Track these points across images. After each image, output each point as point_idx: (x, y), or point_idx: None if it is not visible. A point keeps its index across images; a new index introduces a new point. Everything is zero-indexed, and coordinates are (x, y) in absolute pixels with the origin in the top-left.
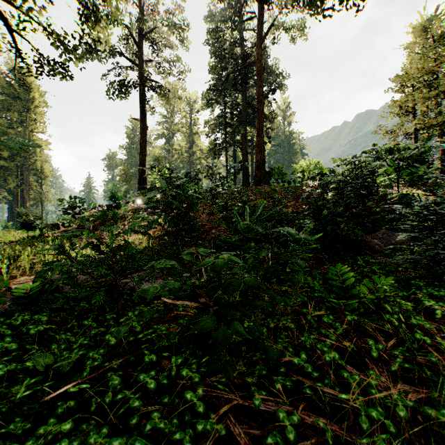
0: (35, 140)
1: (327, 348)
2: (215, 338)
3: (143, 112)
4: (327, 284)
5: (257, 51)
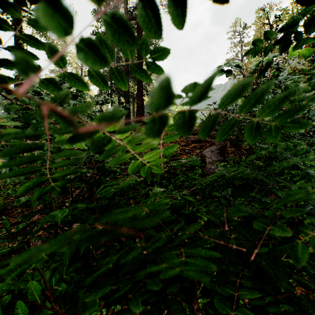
0: None
1: None
2: None
3: (19, 43)
4: None
5: None
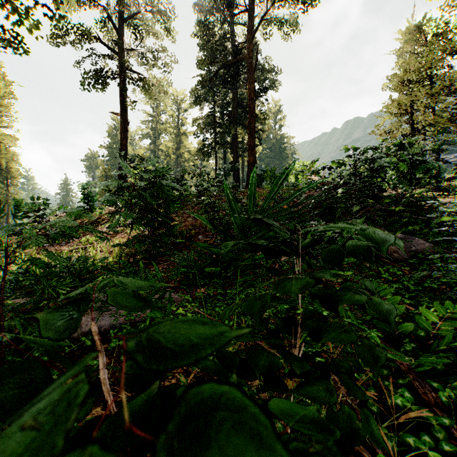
0: (0, 135)
1: None
2: None
3: (124, 106)
4: (354, 310)
5: (249, 45)
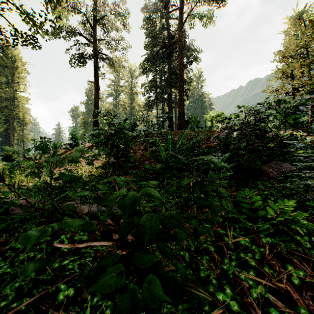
0: (19, 97)
1: (252, 280)
2: (121, 305)
3: (96, 76)
4: (236, 205)
5: (179, 33)
